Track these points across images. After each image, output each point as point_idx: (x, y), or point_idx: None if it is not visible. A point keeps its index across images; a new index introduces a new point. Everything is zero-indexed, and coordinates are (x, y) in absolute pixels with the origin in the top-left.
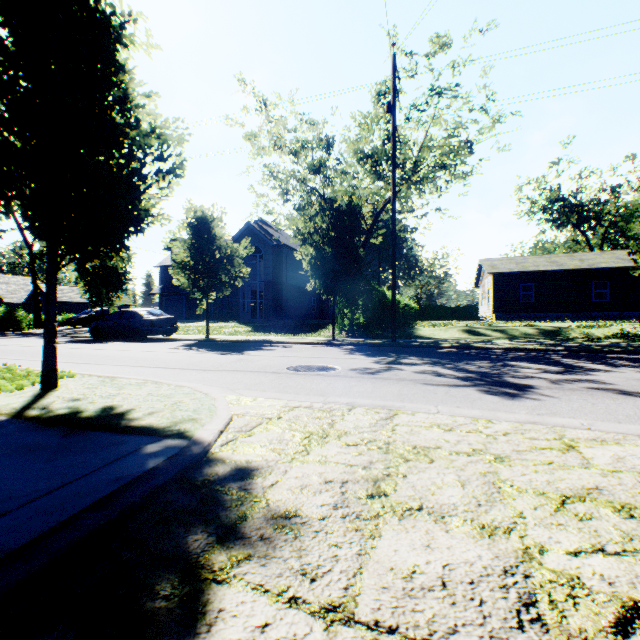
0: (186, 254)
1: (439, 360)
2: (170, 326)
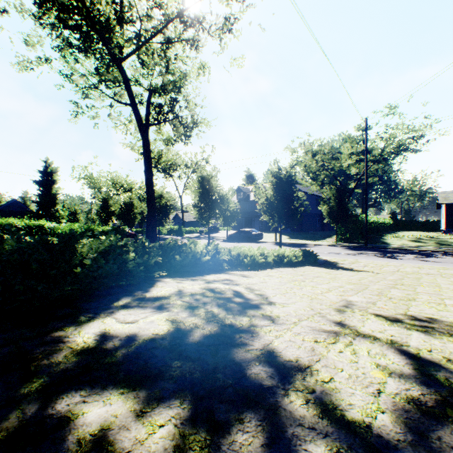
0: (267, 206)
1: (380, 253)
2: (261, 236)
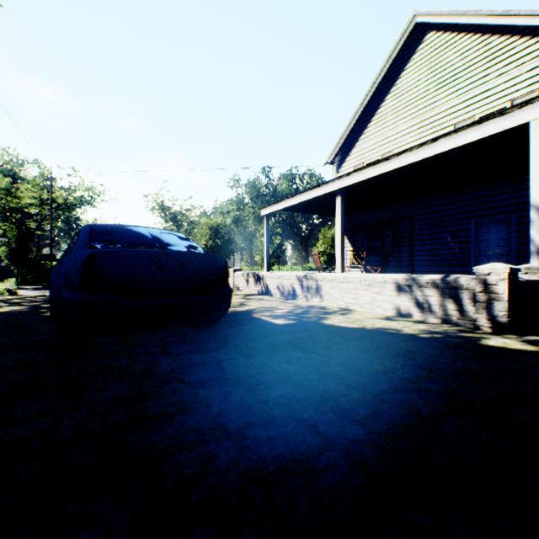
0: None
1: None
2: None
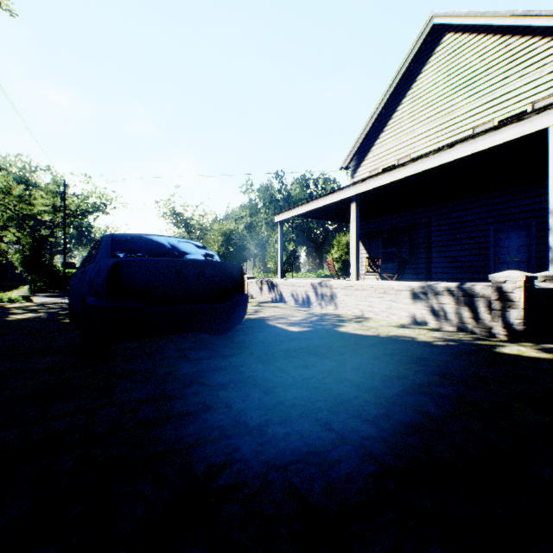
0: None
1: None
2: None
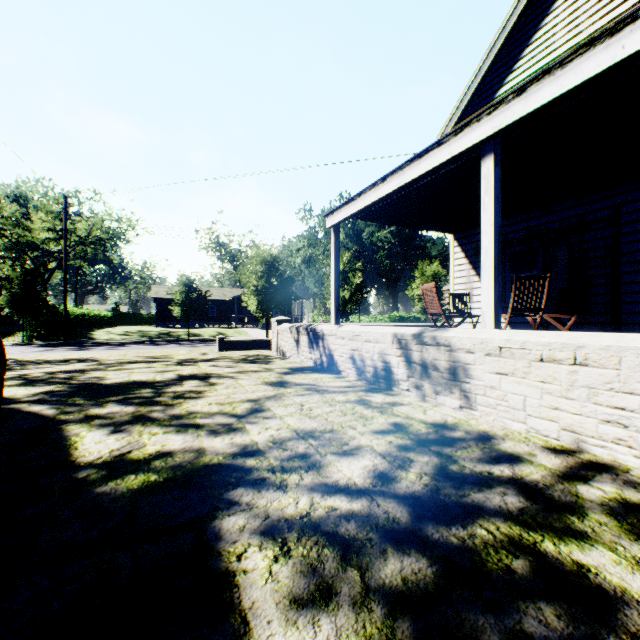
0: None
1: (78, 347)
2: None
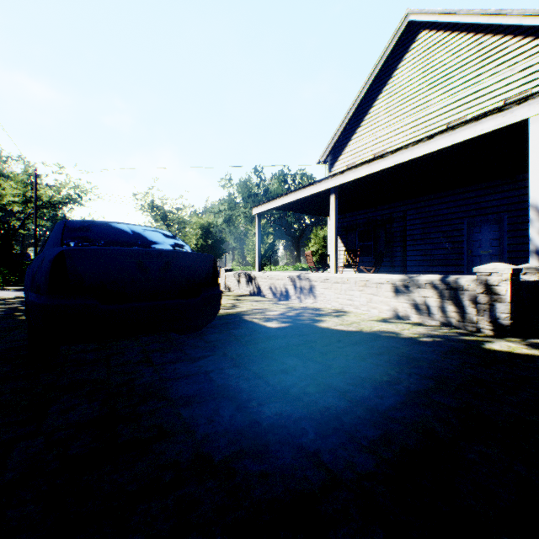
0: None
1: None
2: None
